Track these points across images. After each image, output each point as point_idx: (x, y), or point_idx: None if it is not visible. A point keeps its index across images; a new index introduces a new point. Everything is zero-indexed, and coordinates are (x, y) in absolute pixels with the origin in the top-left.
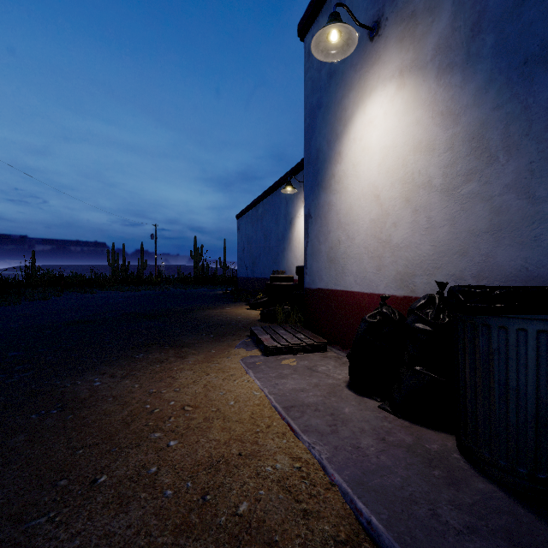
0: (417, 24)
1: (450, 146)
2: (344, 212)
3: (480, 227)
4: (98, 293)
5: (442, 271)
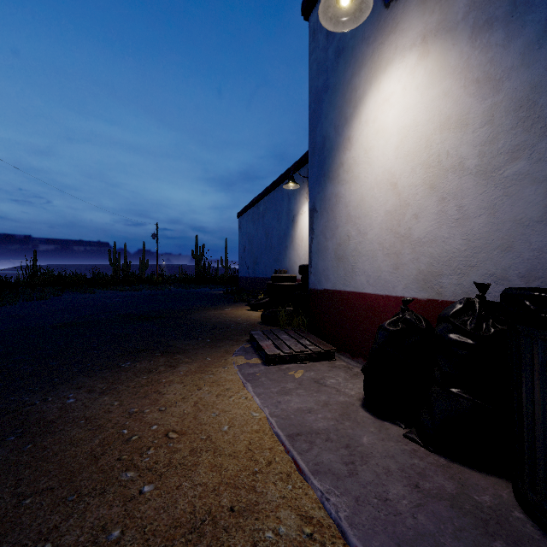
0: None
1: (489, 119)
2: (354, 204)
3: (531, 215)
4: (97, 292)
5: (477, 270)
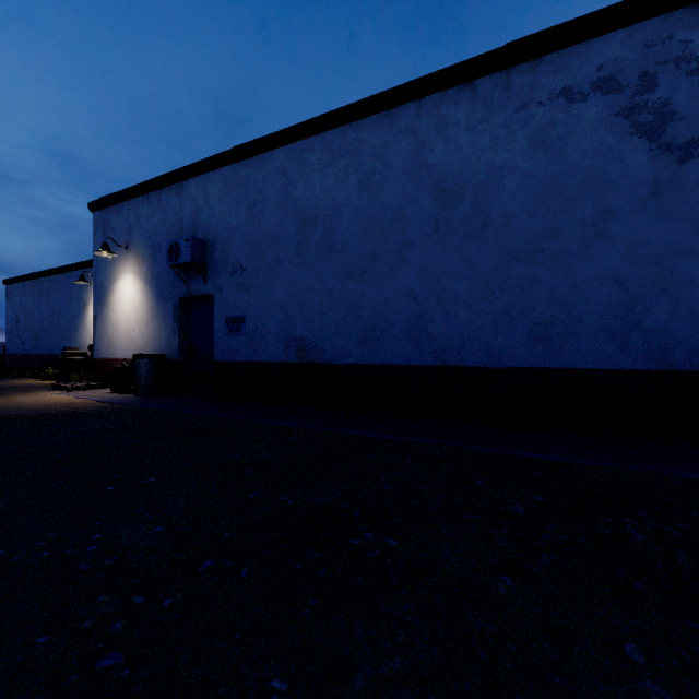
0: (140, 260)
1: (148, 309)
2: (116, 321)
3: (153, 337)
4: None
5: (146, 350)
